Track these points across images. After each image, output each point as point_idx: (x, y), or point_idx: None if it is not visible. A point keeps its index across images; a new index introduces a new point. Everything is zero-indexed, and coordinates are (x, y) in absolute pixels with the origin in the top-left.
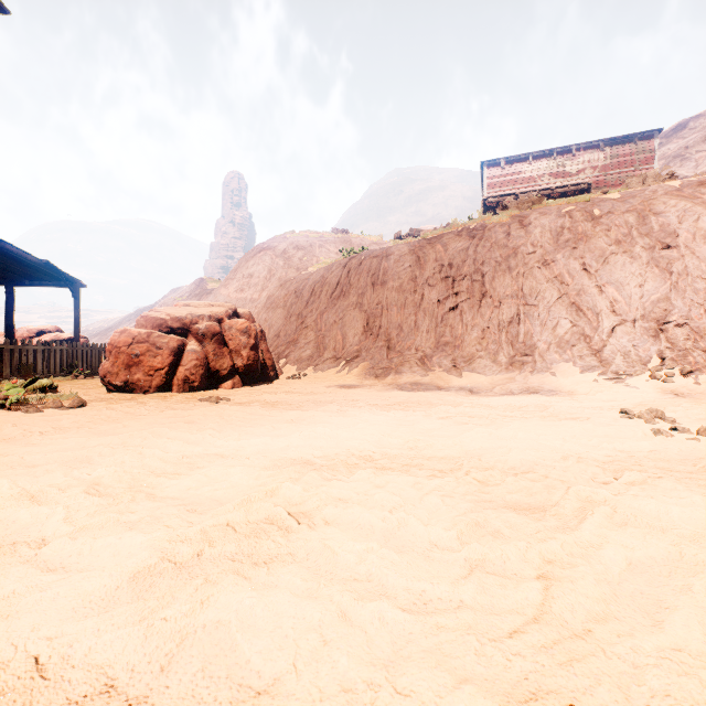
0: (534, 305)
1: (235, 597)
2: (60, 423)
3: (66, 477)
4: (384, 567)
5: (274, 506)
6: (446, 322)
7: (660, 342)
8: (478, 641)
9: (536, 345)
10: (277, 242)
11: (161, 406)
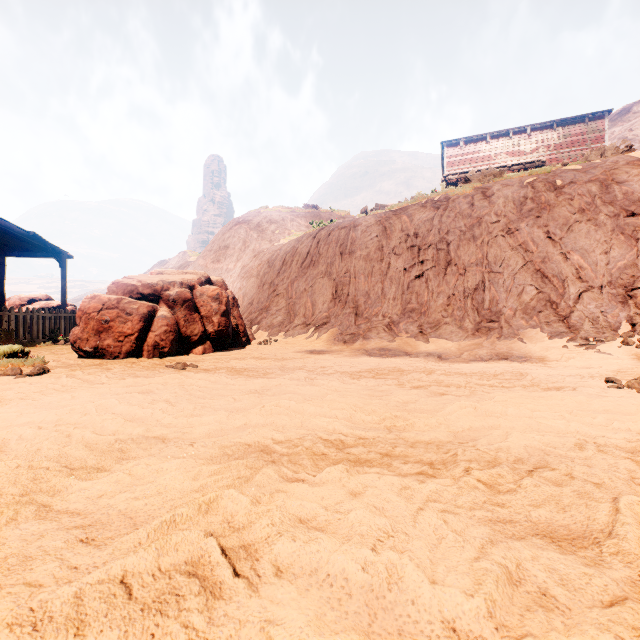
0: (499, 272)
1: None
2: (4, 393)
3: None
4: None
5: (204, 536)
6: (412, 289)
7: (629, 308)
8: None
9: (502, 312)
10: (251, 216)
11: (124, 373)
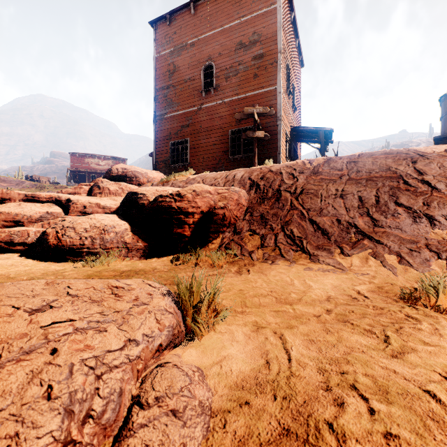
0: None
1: None
2: None
3: None
4: None
5: None
6: None
7: None
8: None
9: None
10: None
11: None
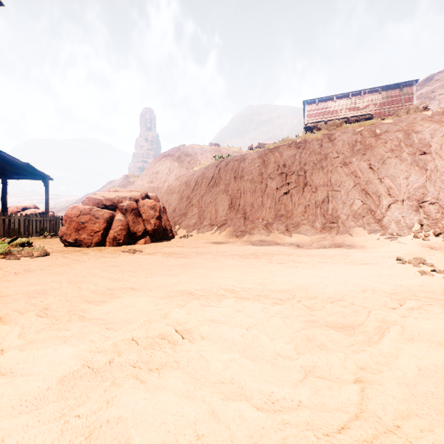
0: (338, 190)
1: (132, 397)
2: (29, 266)
3: (27, 303)
4: (243, 373)
5: (166, 325)
6: (281, 202)
7: (419, 214)
8: (315, 436)
9: (339, 216)
10: (174, 151)
11: (97, 255)
